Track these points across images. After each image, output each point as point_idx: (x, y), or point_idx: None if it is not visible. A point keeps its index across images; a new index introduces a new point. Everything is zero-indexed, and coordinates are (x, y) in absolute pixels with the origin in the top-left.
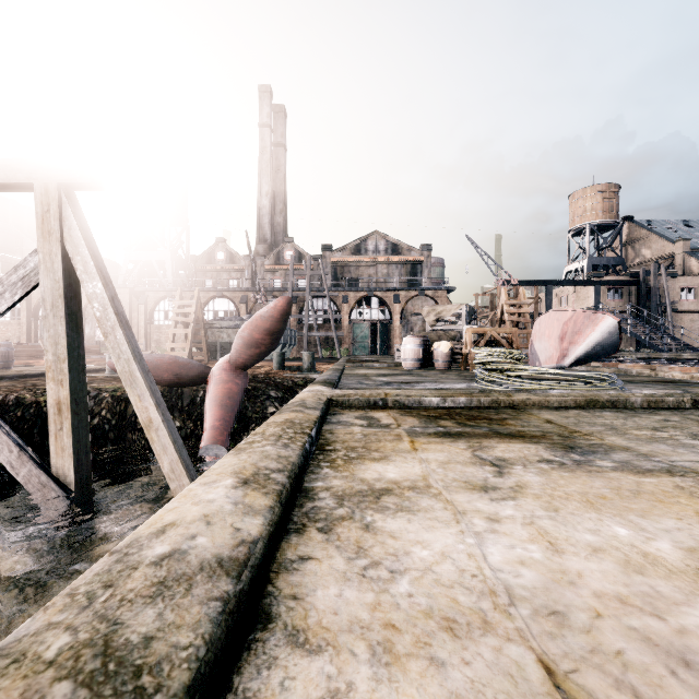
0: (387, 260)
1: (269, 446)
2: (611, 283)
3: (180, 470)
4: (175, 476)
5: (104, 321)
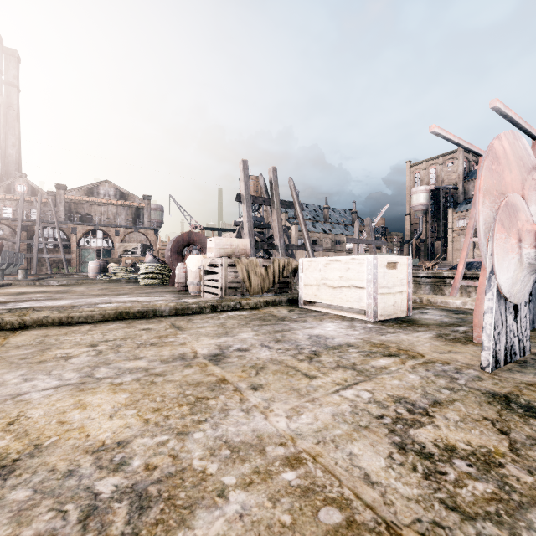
0: (116, 203)
1: None
2: None
3: None
4: None
5: None
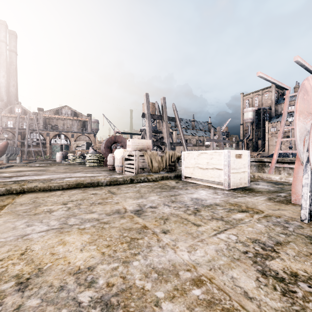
0: (71, 118)
1: None
2: None
3: None
4: None
5: None
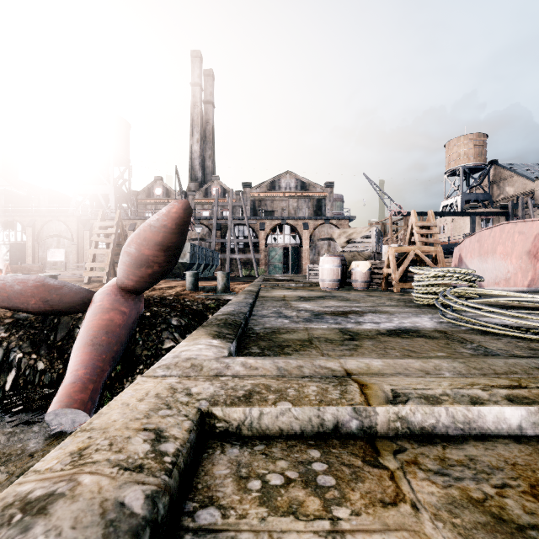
0: (297, 195)
1: None
2: (484, 214)
3: None
4: None
5: None
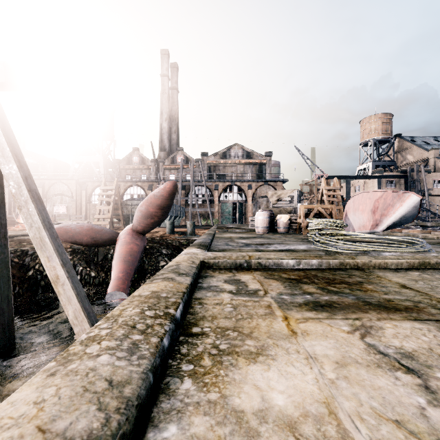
0: (243, 162)
1: (106, 353)
2: (388, 177)
3: (82, 317)
4: (78, 322)
5: (18, 196)
